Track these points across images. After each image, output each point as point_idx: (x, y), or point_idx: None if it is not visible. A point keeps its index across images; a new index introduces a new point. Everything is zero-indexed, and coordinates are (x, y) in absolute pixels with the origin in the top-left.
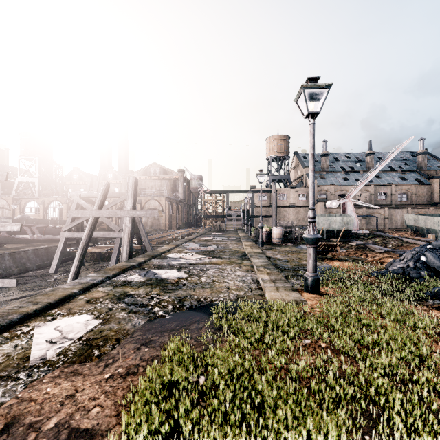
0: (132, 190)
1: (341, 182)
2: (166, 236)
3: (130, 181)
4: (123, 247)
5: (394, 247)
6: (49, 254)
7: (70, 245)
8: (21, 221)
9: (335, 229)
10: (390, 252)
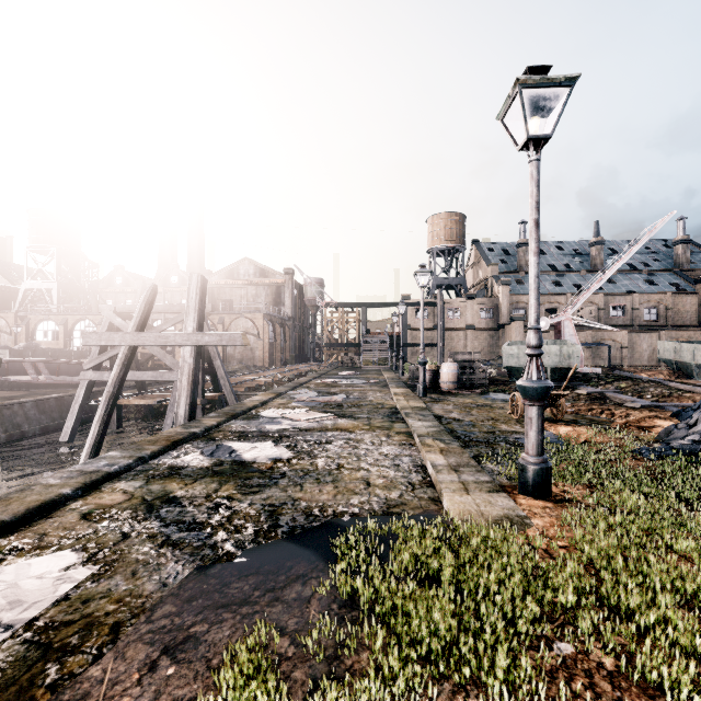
0: (196, 298)
1: (550, 289)
2: (262, 378)
3: (194, 283)
4: (179, 399)
5: (656, 399)
6: (63, 408)
7: (101, 392)
8: (25, 352)
9: (548, 367)
10: (651, 408)
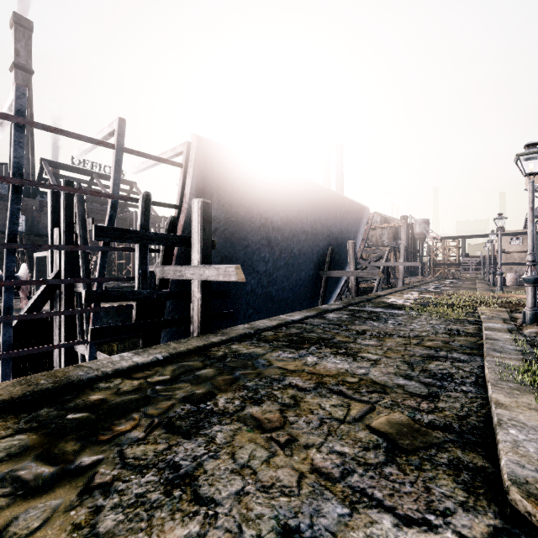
0: (403, 252)
1: None
2: None
3: (402, 248)
4: (399, 280)
5: None
6: None
7: None
8: None
9: None
10: None
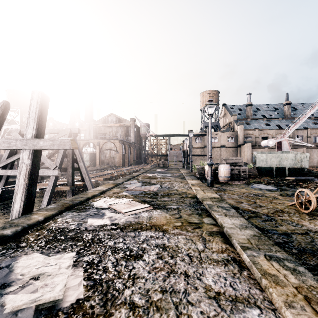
0: (36, 111)
1: (263, 127)
2: (115, 172)
3: (35, 98)
4: (16, 195)
5: None
6: None
7: None
8: None
9: (287, 167)
10: None
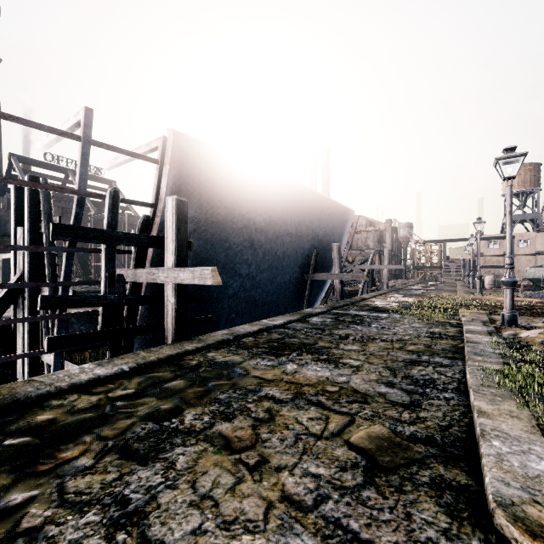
0: (387, 255)
1: None
2: None
3: (386, 251)
4: (384, 283)
5: None
6: None
7: None
8: None
9: None
10: None
